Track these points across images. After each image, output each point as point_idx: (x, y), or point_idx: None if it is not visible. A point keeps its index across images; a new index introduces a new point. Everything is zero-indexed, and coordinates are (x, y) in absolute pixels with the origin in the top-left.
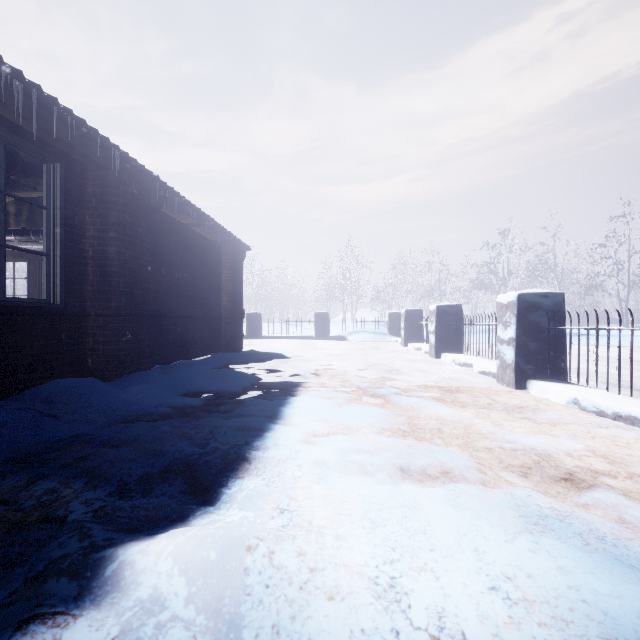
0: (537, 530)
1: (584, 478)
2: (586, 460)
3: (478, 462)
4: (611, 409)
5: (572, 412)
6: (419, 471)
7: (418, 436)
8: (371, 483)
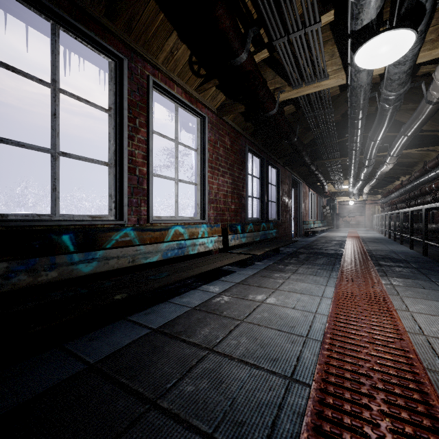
0: None
1: None
2: None
3: None
4: None
5: None
6: None
7: None
8: None
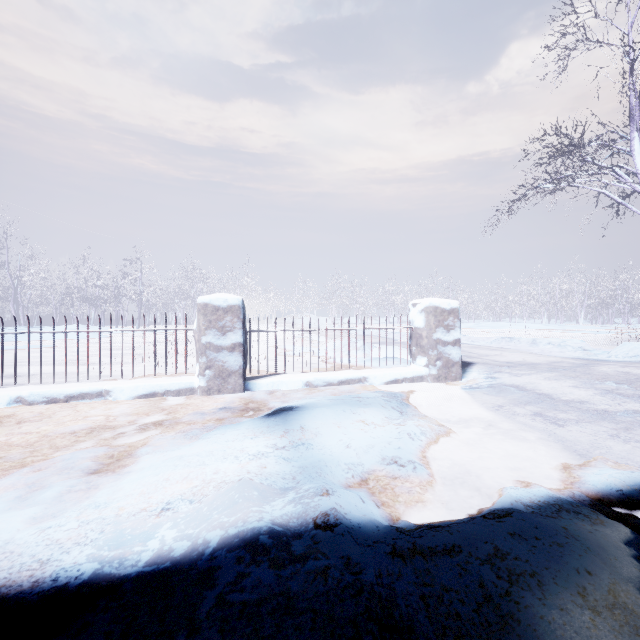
0: (196, 437)
1: (144, 423)
2: (121, 419)
3: (102, 445)
4: (64, 394)
5: (30, 408)
6: (104, 465)
7: (6, 468)
8: (119, 482)
